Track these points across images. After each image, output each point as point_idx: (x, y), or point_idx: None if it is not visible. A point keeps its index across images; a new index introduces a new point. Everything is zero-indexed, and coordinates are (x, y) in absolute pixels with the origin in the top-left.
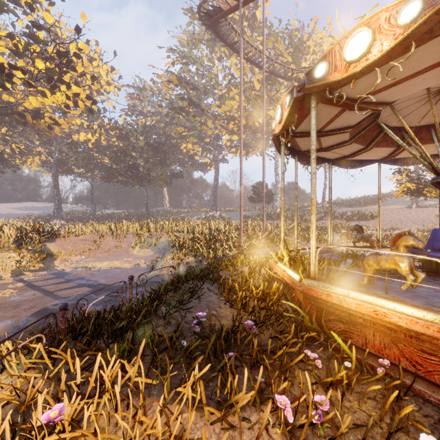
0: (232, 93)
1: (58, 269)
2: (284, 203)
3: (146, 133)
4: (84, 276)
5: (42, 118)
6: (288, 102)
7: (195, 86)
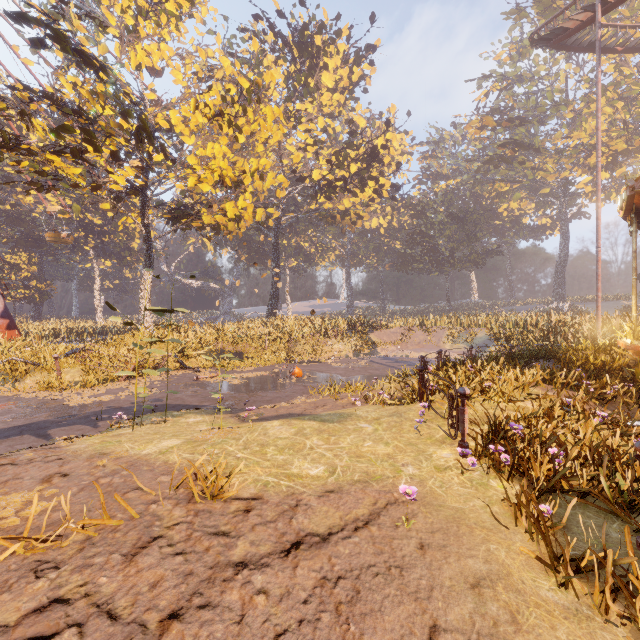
0: (594, 104)
1: (381, 355)
2: (635, 281)
3: (448, 201)
4: (408, 361)
5: (348, 216)
6: (623, 197)
7: (524, 119)
